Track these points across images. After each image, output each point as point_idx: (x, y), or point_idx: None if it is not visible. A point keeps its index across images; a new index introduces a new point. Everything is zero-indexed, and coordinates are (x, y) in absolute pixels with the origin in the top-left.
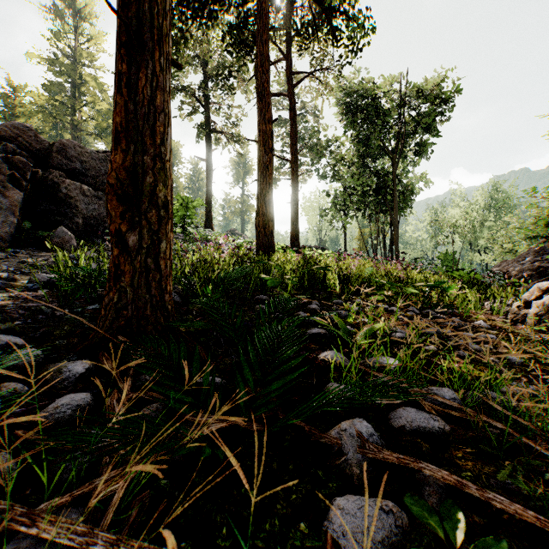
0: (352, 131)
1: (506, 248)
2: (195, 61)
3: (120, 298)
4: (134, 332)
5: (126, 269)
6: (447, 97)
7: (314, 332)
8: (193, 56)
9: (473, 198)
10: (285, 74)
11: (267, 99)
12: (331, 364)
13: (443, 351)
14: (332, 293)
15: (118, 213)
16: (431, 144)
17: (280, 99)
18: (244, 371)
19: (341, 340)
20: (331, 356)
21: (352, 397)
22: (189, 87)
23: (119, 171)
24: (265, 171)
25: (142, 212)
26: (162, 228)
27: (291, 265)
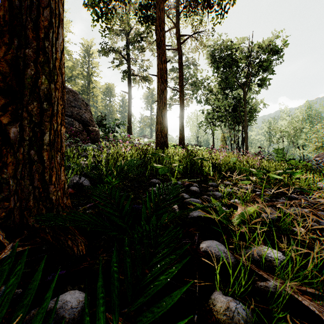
0: (218, 72)
1: (318, 145)
2: (121, 32)
3: (2, 189)
4: (16, 223)
5: (9, 161)
6: (280, 48)
7: (195, 215)
8: (120, 29)
9: (295, 114)
10: (175, 37)
11: (163, 48)
12: (214, 258)
13: (312, 233)
14: (207, 176)
15: (0, 105)
16: (269, 79)
17: (173, 56)
18: (96, 308)
19: (219, 222)
20: (213, 248)
21: (246, 322)
22: (117, 48)
23: (1, 64)
24: (162, 94)
25: (24, 104)
26: (45, 120)
27: (178, 156)
